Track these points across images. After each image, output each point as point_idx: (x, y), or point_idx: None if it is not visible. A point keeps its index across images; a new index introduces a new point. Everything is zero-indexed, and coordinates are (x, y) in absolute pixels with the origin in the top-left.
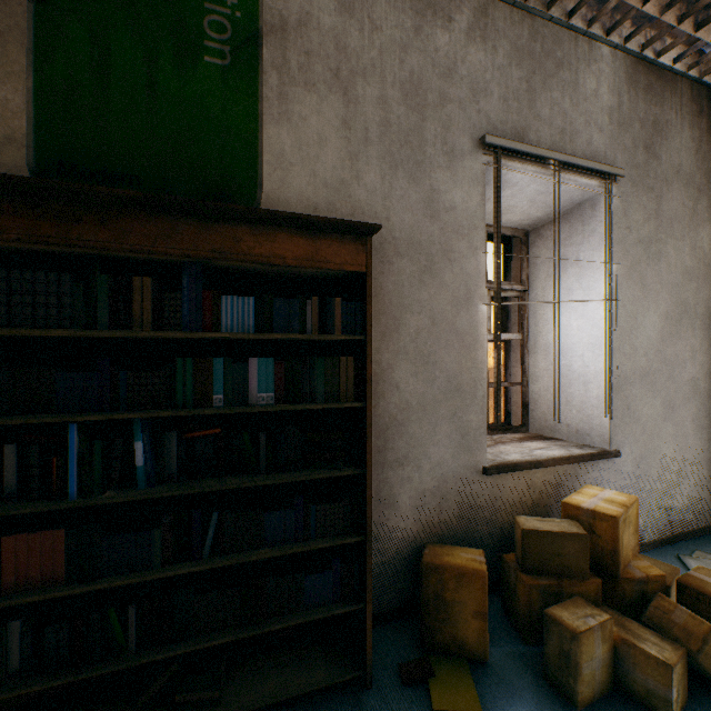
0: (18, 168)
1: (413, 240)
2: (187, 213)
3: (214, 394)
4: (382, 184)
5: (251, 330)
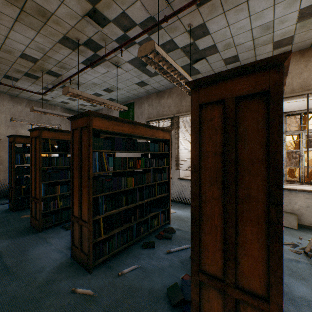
0: None
1: None
2: None
3: None
4: (6, 130)
5: None
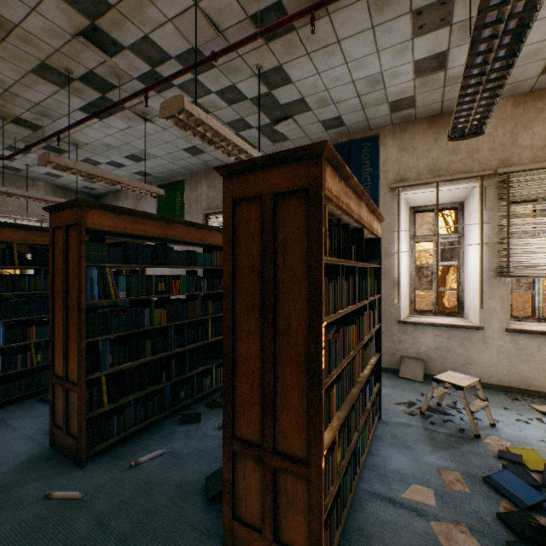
0: None
1: None
2: None
3: None
4: None
5: None
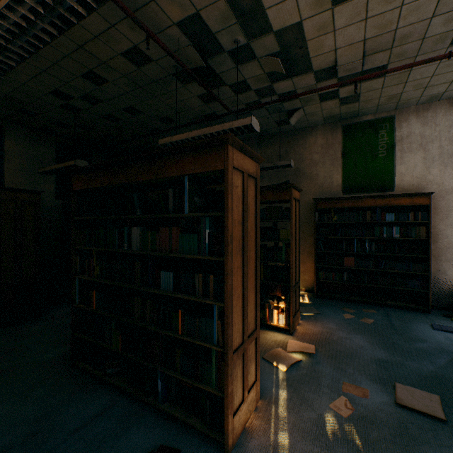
0: (339, 190)
1: None
2: (378, 197)
3: (383, 235)
4: (439, 173)
5: (393, 220)
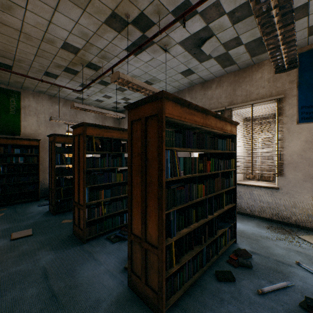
0: None
1: None
2: (9, 139)
3: (13, 161)
4: (45, 130)
5: (19, 153)
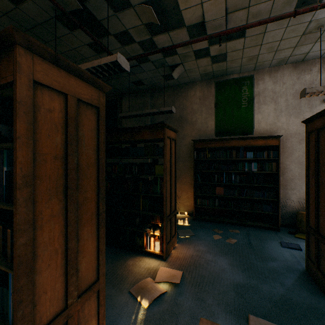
0: (213, 134)
1: (296, 133)
2: (241, 139)
3: (245, 169)
4: (286, 121)
5: (252, 158)
